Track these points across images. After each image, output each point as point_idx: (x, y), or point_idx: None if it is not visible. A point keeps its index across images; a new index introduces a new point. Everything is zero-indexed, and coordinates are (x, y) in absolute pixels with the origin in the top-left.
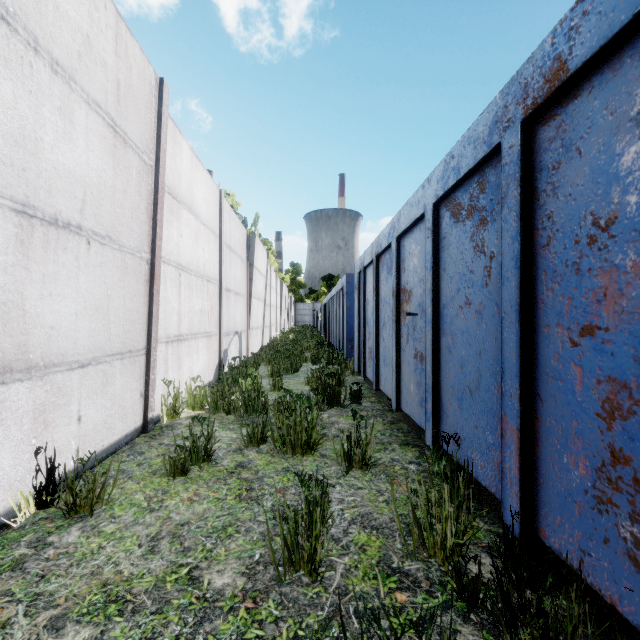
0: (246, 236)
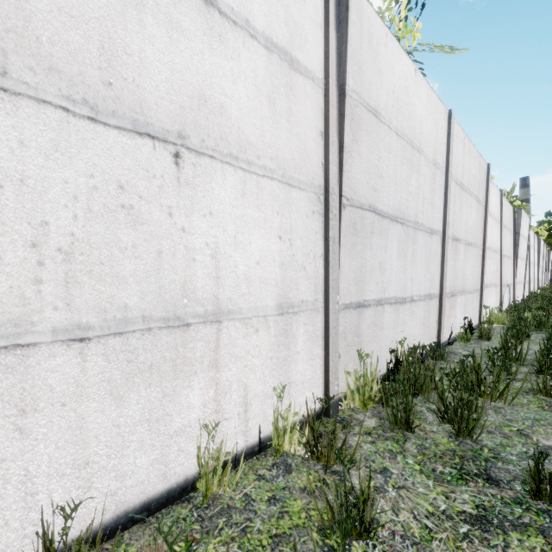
0: (512, 212)
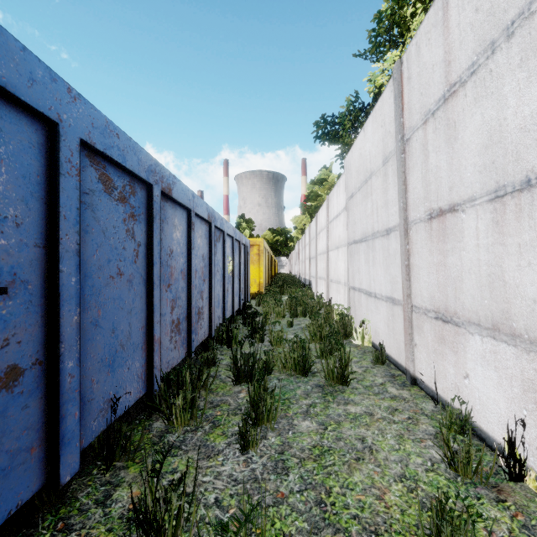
0: None
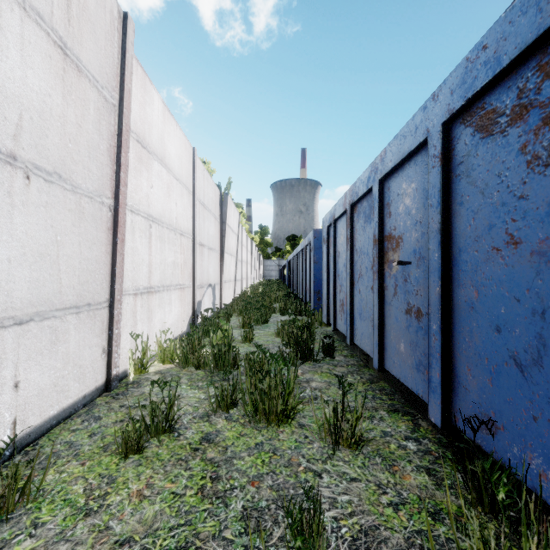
0: (219, 196)
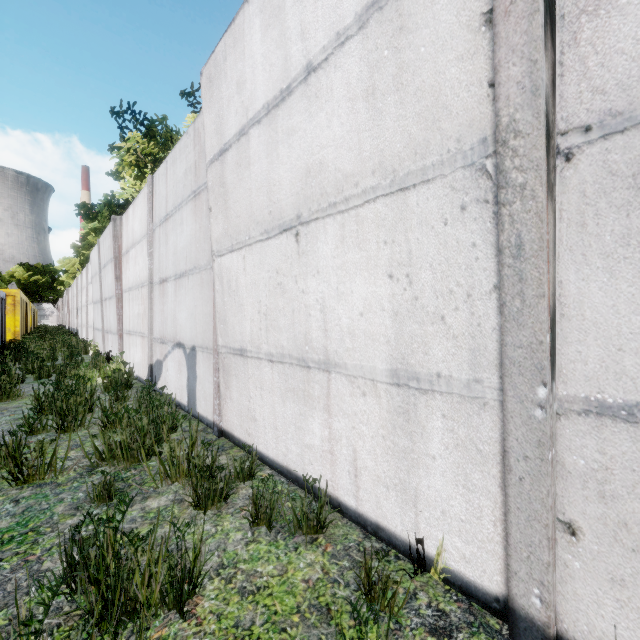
0: None
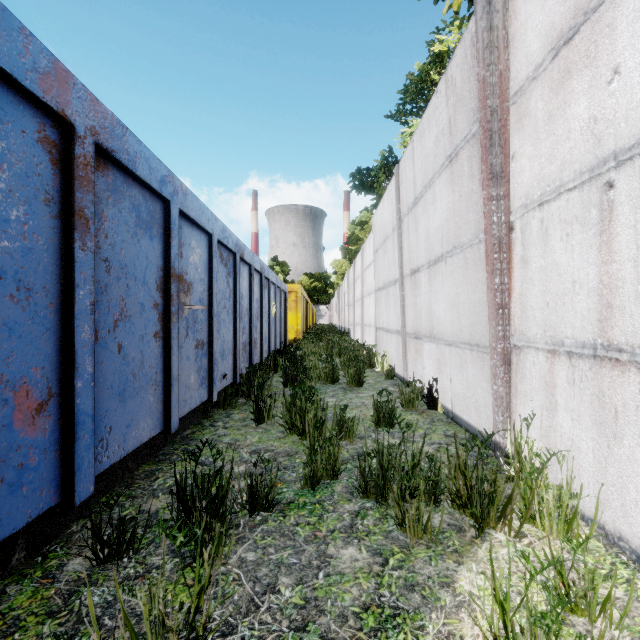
0: None
